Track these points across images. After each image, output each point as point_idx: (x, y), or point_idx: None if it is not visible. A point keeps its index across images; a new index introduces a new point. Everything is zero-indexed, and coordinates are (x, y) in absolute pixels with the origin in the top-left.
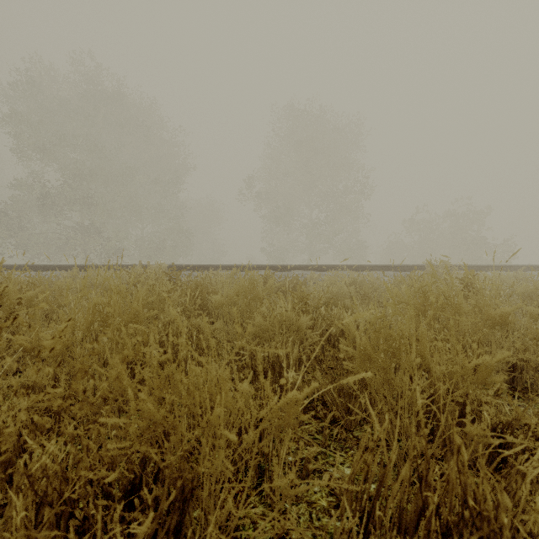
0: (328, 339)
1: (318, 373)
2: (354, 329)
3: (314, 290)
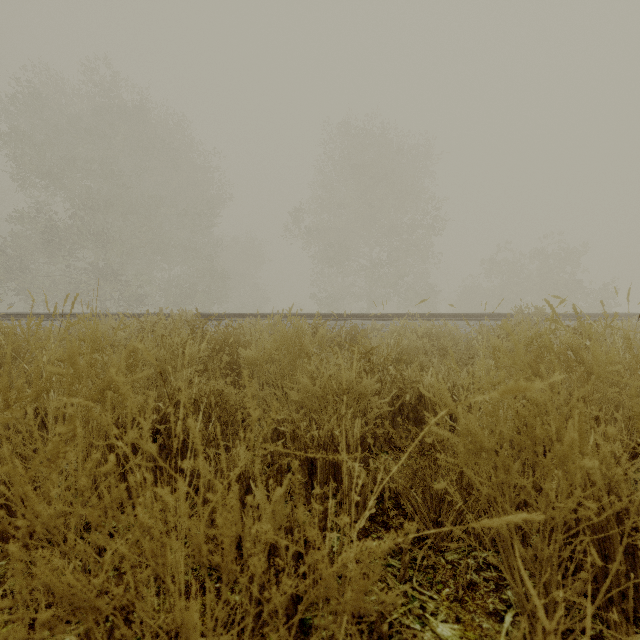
0: (399, 409)
1: (393, 466)
2: (450, 400)
3: (377, 343)
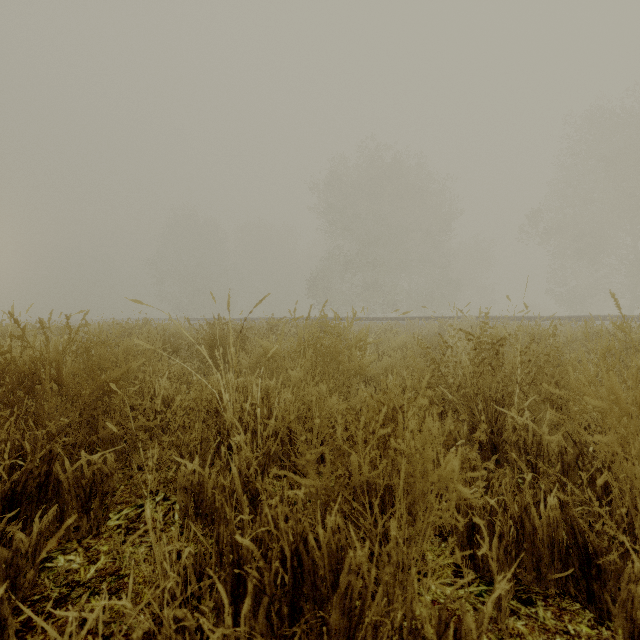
0: None
1: None
2: None
3: None
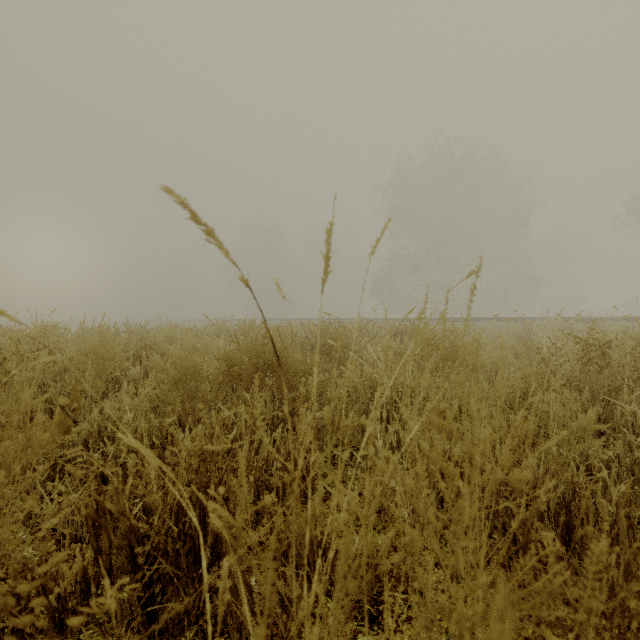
0: None
1: None
2: None
3: None
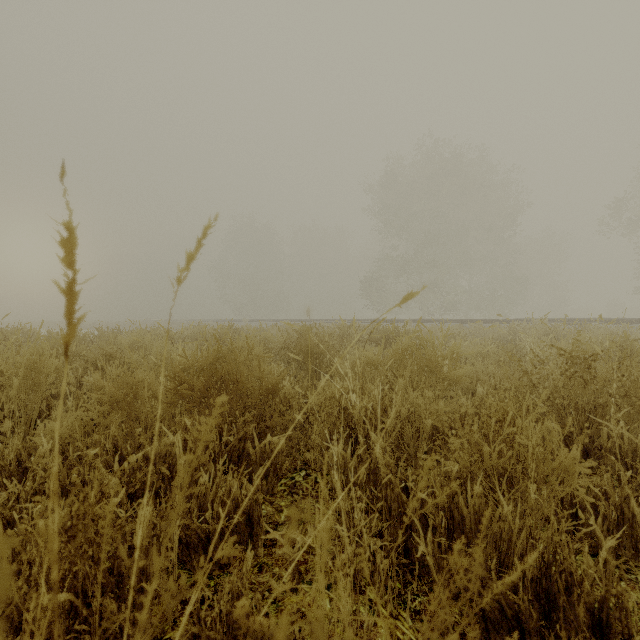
0: None
1: None
2: None
3: None
